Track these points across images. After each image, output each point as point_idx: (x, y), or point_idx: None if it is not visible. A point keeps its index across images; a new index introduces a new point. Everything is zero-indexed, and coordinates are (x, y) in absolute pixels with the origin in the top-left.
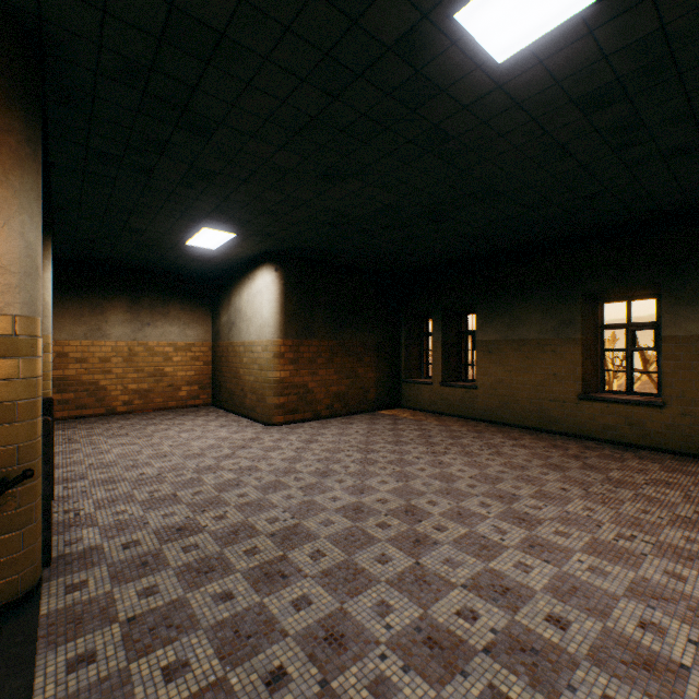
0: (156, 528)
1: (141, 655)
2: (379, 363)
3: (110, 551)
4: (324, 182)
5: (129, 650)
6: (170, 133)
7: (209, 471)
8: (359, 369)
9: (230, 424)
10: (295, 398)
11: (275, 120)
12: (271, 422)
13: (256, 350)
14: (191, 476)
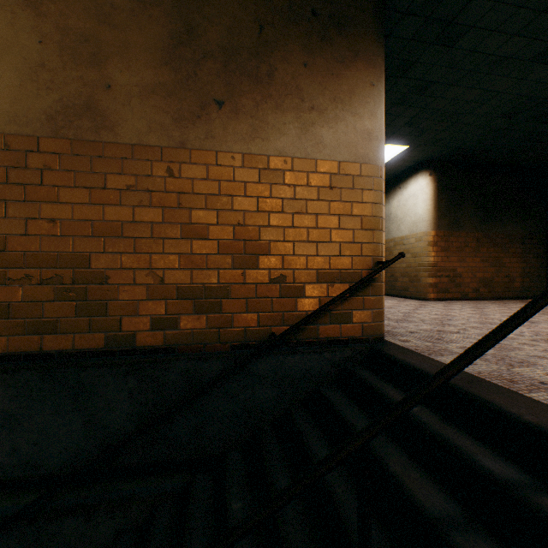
0: (417, 329)
1: (511, 367)
2: (524, 254)
3: (401, 333)
4: (534, 64)
5: (496, 364)
6: (421, 53)
7: (412, 313)
8: (503, 259)
9: (388, 299)
10: (445, 279)
11: (529, 4)
12: (425, 297)
13: (407, 242)
14: (402, 314)
